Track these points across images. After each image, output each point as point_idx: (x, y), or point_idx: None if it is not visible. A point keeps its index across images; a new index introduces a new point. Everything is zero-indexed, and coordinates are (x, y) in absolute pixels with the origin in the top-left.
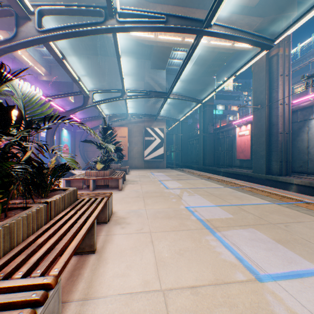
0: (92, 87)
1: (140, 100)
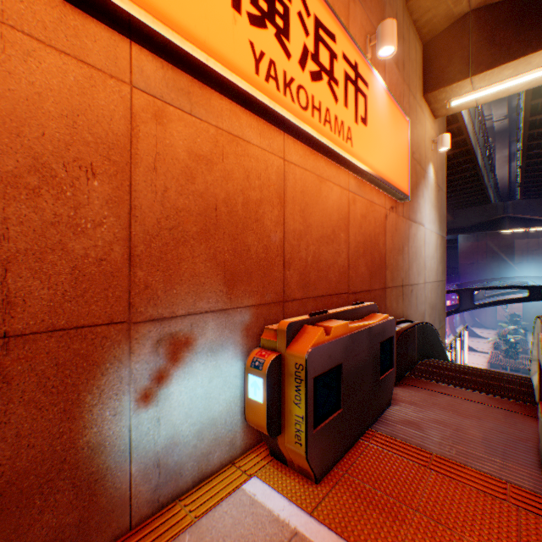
0: (476, 249)
1: (537, 258)
